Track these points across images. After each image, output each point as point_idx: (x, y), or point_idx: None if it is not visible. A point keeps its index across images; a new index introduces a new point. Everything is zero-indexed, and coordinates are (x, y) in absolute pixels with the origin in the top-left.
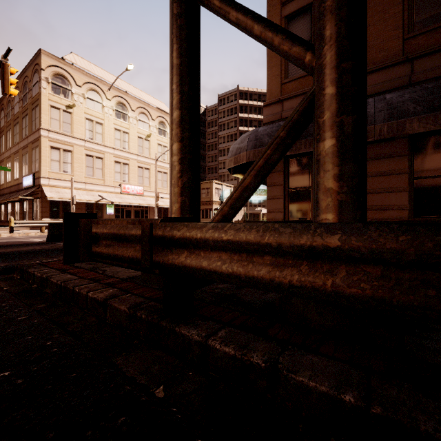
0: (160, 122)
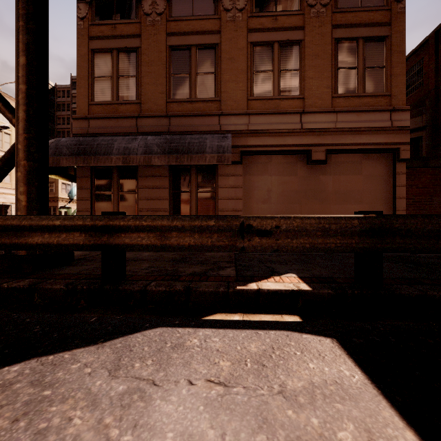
0: None
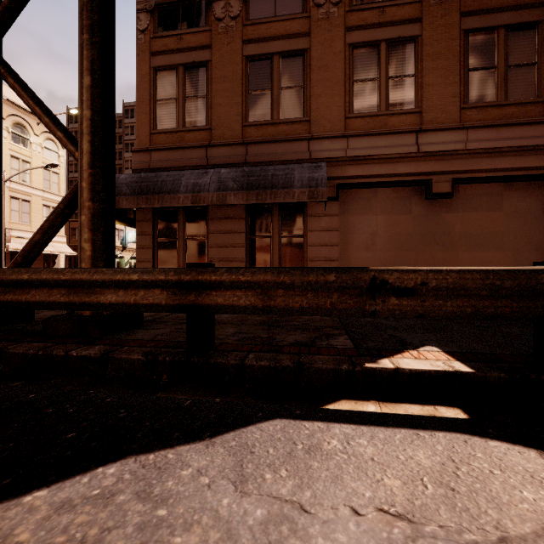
0: (17, 124)
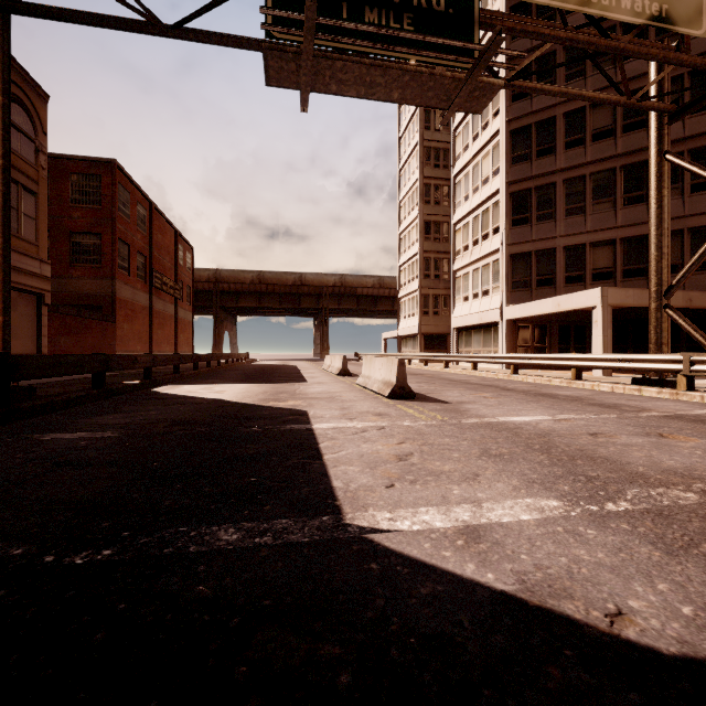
0: None
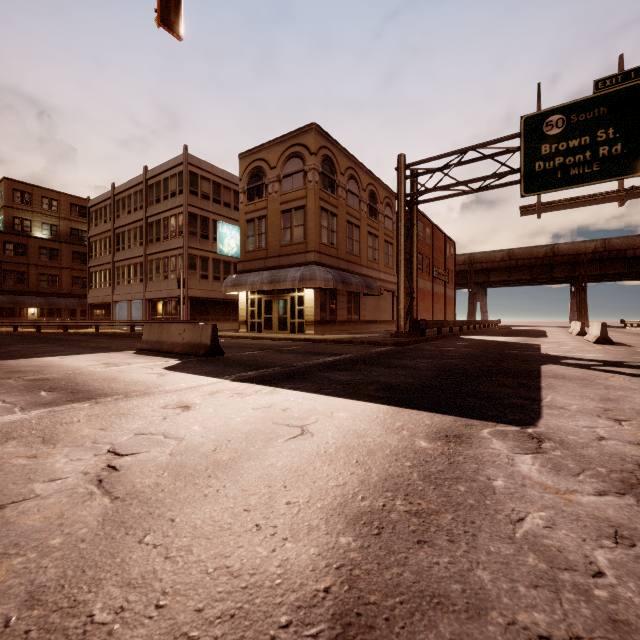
0: None
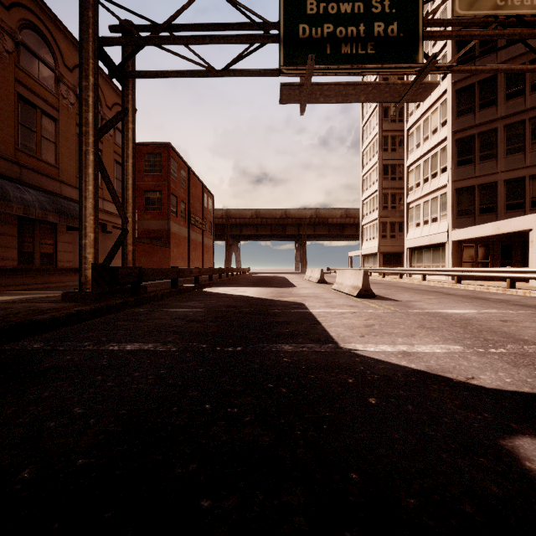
0: None
